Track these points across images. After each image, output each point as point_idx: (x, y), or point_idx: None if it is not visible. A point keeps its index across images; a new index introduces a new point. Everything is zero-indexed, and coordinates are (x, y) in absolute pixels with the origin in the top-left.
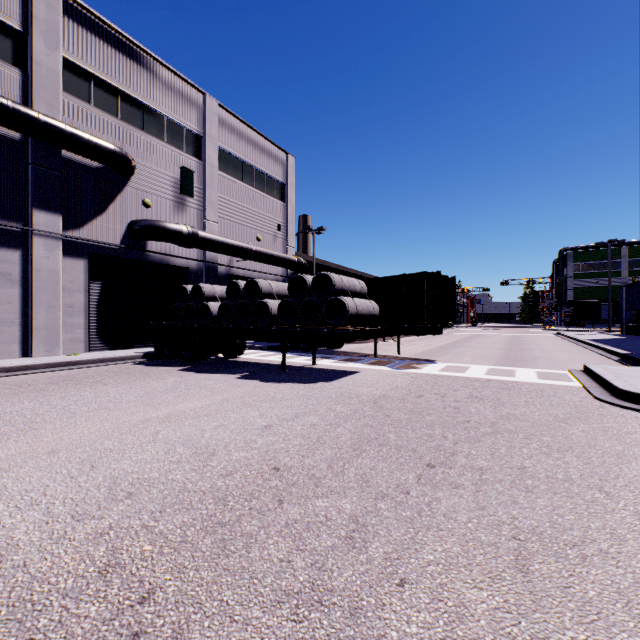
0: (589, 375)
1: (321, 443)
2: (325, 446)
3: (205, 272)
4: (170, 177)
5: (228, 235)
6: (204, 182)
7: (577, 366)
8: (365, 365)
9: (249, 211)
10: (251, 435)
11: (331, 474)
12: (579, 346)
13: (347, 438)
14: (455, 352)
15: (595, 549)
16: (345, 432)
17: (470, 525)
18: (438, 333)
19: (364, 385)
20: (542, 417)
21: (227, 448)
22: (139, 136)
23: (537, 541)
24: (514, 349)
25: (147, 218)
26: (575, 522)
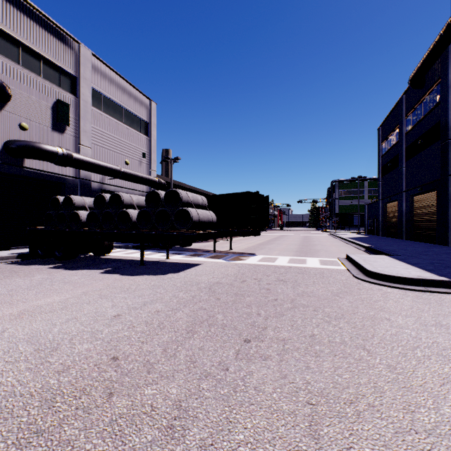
0: (350, 261)
1: (161, 328)
2: (164, 331)
3: (80, 187)
4: (47, 107)
5: (100, 158)
6: (79, 114)
7: (342, 255)
8: (206, 258)
9: (119, 141)
10: (99, 326)
11: (164, 358)
12: (343, 242)
13: (184, 321)
14: (269, 247)
15: (365, 404)
16: (183, 316)
17: (275, 395)
18: (258, 234)
19: (203, 274)
20: (324, 293)
21: (72, 341)
22: (16, 68)
23: (325, 403)
24: (305, 244)
25: (24, 139)
26: (350, 380)
